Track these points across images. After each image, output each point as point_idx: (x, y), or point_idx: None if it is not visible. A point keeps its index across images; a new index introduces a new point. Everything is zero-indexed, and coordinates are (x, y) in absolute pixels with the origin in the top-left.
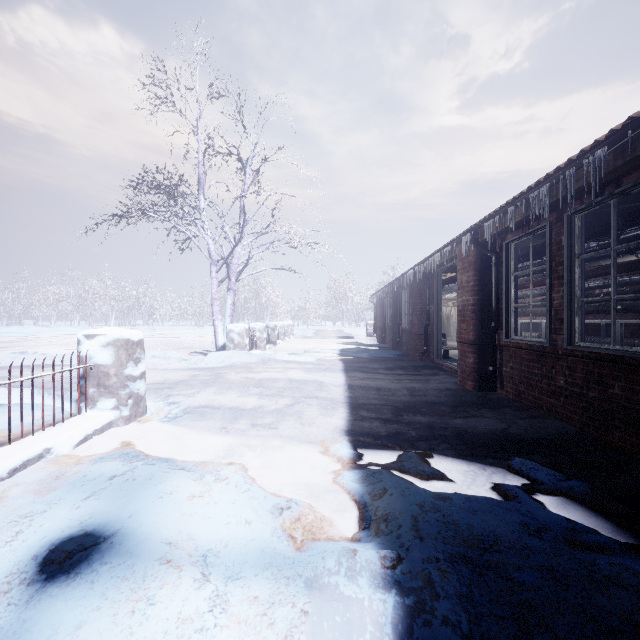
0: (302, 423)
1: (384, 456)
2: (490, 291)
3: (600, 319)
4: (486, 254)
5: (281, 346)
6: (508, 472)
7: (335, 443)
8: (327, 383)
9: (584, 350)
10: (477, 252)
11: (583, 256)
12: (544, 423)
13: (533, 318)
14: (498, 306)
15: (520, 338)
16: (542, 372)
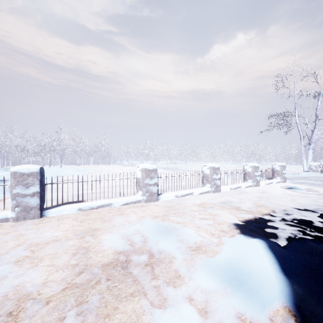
0: None
1: None
2: None
3: None
4: None
5: None
6: None
7: None
8: None
9: None
10: None
11: None
12: None
13: None
14: None
15: None
16: None
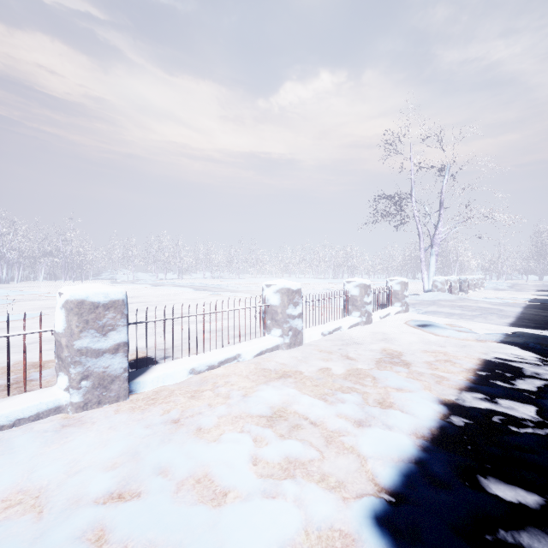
0: (486, 319)
1: (527, 330)
2: None
3: None
4: None
5: (471, 294)
6: None
7: (502, 325)
8: (506, 310)
9: None
10: None
11: None
12: None
13: None
14: None
15: None
16: None
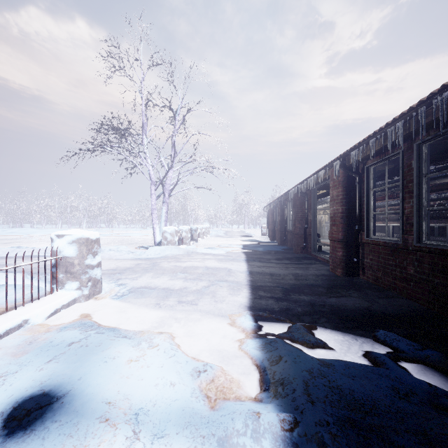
0: (215, 300)
1: (278, 327)
2: (354, 202)
3: (434, 223)
4: (351, 175)
5: (201, 242)
6: (375, 342)
7: (240, 317)
8: (234, 270)
9: (430, 247)
10: (345, 174)
11: (429, 175)
12: (398, 302)
13: (383, 222)
14: (361, 213)
15: (378, 237)
16: (396, 263)
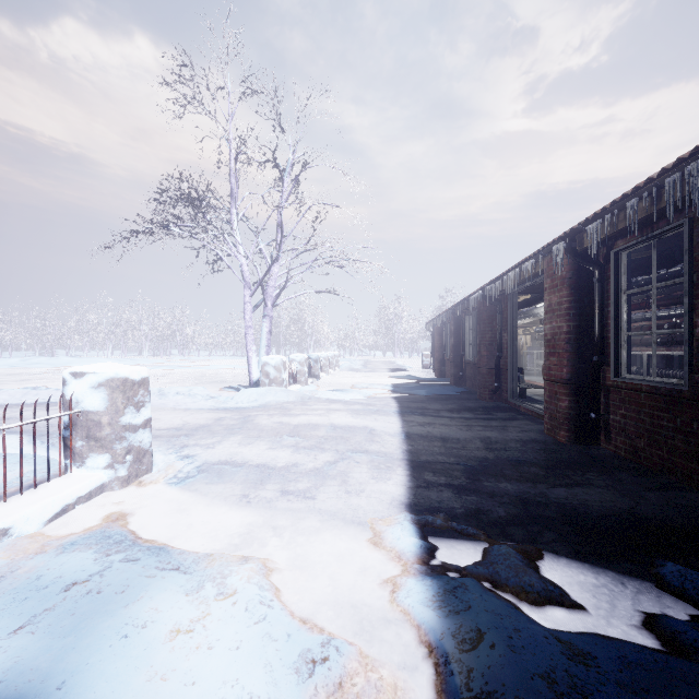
0: (347, 491)
1: (465, 551)
2: (591, 315)
3: None
4: (585, 267)
5: (325, 380)
6: (662, 591)
7: (393, 526)
8: (379, 431)
9: None
10: (573, 265)
11: None
12: (685, 498)
13: None
14: (603, 335)
15: (637, 377)
16: (675, 425)
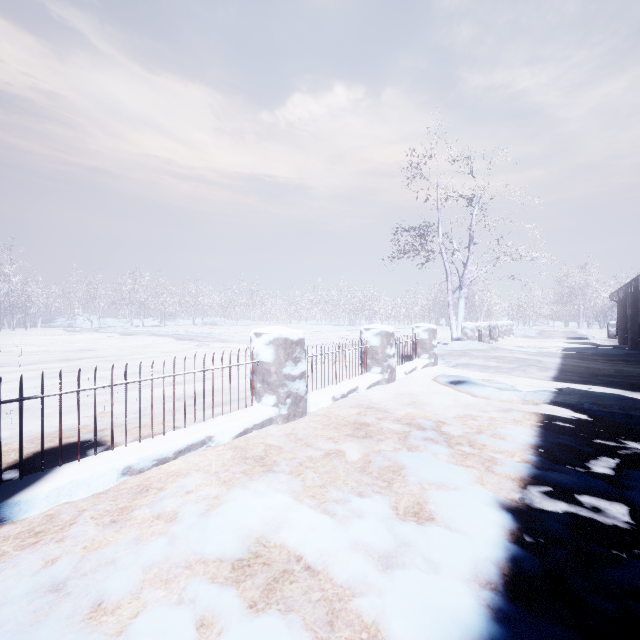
0: (526, 373)
1: (573, 385)
2: None
3: None
4: None
5: (501, 342)
6: None
7: (545, 379)
8: (544, 361)
9: None
10: None
11: None
12: None
13: None
14: None
15: None
16: None
